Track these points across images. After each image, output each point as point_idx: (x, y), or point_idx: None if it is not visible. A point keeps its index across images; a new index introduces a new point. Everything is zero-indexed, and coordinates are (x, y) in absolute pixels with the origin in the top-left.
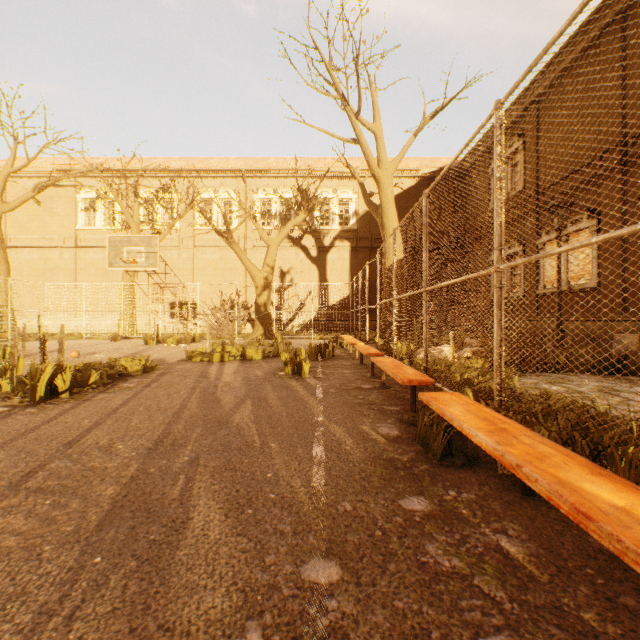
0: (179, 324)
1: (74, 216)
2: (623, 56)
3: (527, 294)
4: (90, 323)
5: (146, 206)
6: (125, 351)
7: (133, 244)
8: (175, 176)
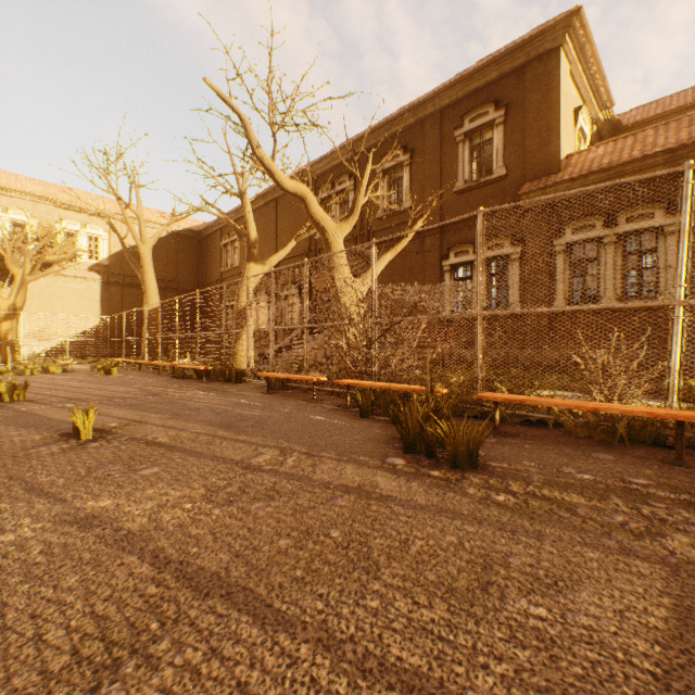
0: None
1: None
2: (277, 220)
3: None
4: None
5: None
6: None
7: None
8: None
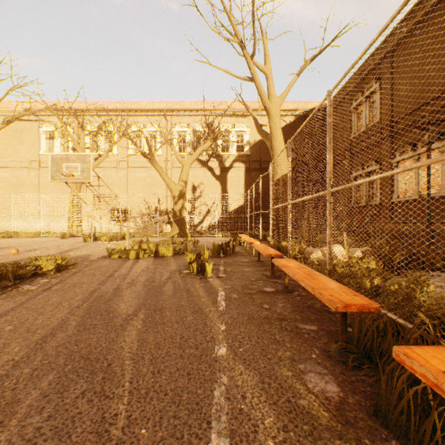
0: (116, 225)
1: (38, 144)
2: None
3: (383, 202)
4: (50, 225)
5: (92, 137)
6: (63, 248)
7: (71, 161)
8: (113, 114)
